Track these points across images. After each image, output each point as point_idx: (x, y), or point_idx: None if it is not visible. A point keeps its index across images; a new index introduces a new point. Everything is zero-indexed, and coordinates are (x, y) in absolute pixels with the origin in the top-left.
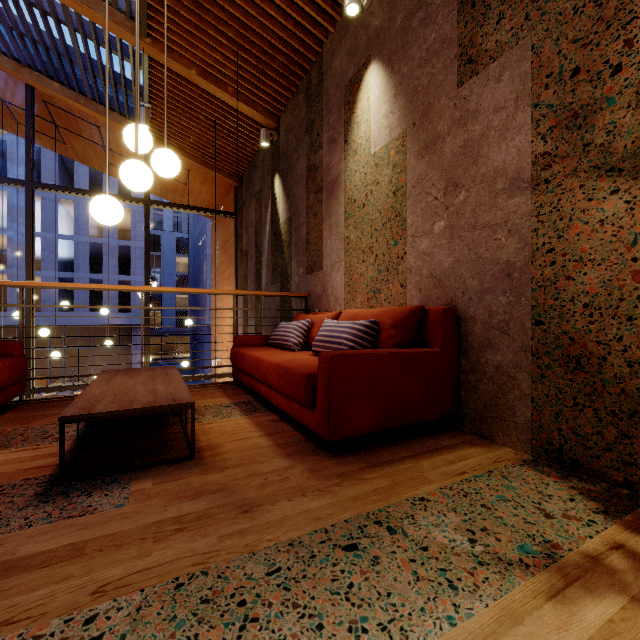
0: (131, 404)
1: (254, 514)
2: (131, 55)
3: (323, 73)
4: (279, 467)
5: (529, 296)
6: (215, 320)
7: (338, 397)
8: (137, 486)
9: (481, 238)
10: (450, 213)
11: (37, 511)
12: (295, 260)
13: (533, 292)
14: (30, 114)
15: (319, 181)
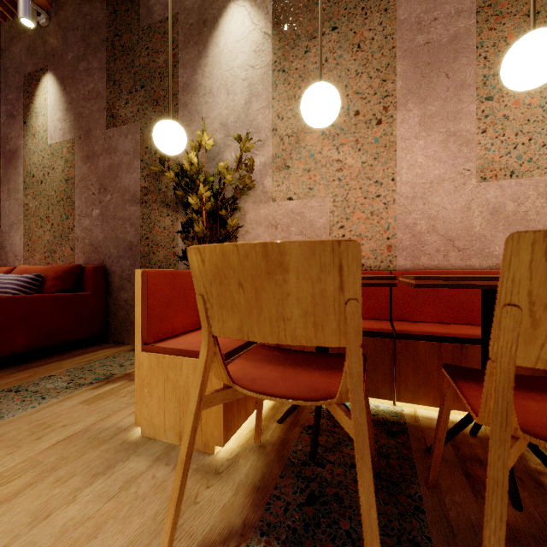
0: None
1: None
2: None
3: (1, 49)
4: None
5: (139, 261)
6: None
7: None
8: None
9: (118, 225)
10: (102, 206)
11: None
12: None
13: (141, 259)
14: None
15: None
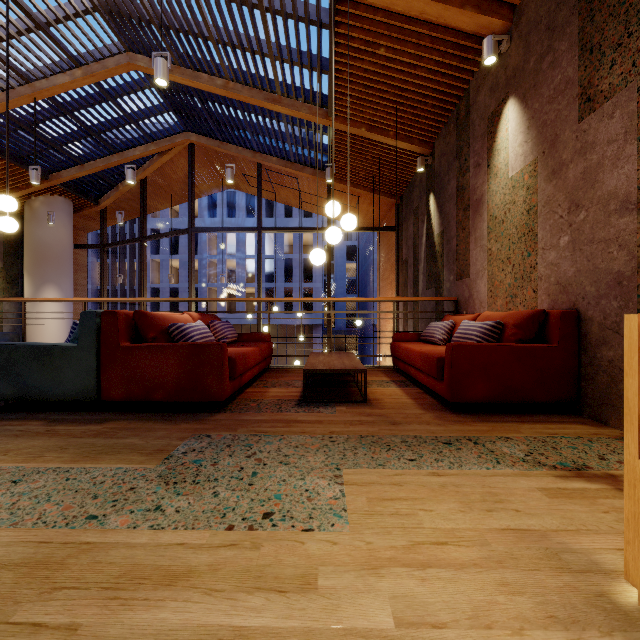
0: (333, 367)
1: (398, 426)
2: (321, 129)
3: (469, 106)
4: (416, 412)
5: (635, 301)
6: (379, 320)
7: (458, 373)
8: (338, 408)
9: (597, 251)
10: (572, 230)
11: (299, 409)
12: (446, 268)
13: (638, 298)
14: (260, 183)
15: (466, 200)
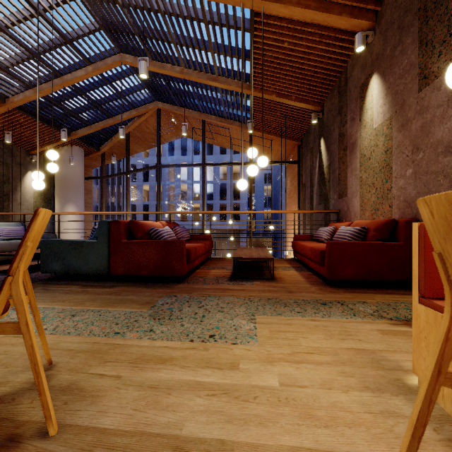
0: (252, 256)
1: (293, 293)
2: (245, 96)
3: (347, 78)
4: (306, 286)
5: None
6: (285, 226)
7: (334, 261)
8: (255, 282)
9: (430, 180)
10: (414, 165)
11: (230, 282)
12: (332, 190)
13: None
14: (204, 133)
15: (345, 143)
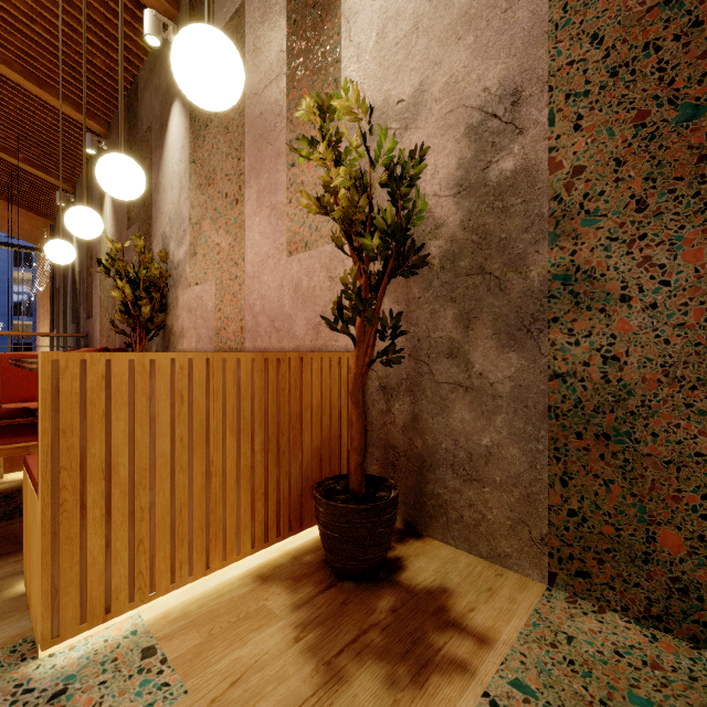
0: None
1: None
2: None
3: (93, 172)
4: None
5: None
6: None
7: None
8: None
9: None
10: None
11: None
12: (82, 307)
13: None
14: None
15: (91, 251)
